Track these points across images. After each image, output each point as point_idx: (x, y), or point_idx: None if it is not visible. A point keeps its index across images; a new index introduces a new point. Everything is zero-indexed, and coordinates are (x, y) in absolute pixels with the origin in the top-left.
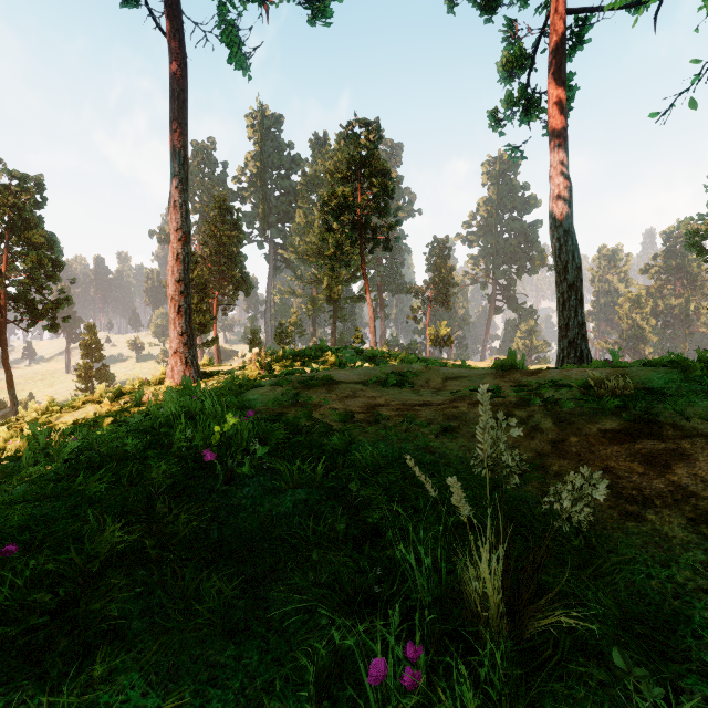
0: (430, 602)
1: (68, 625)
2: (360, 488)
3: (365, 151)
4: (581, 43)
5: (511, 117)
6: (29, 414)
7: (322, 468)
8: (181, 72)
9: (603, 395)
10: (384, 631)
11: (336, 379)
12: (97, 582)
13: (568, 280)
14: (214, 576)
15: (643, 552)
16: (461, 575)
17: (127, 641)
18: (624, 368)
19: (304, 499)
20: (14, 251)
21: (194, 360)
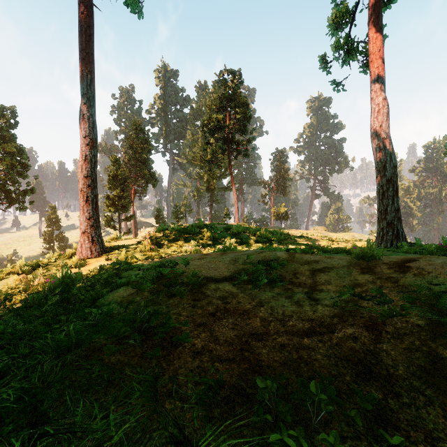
0: None
1: None
2: None
3: (231, 90)
4: (390, 2)
5: (338, 58)
6: None
7: None
8: (88, 12)
9: None
10: None
11: (205, 275)
12: None
13: (386, 176)
14: None
15: None
16: None
17: None
18: None
19: None
20: None
21: (99, 238)
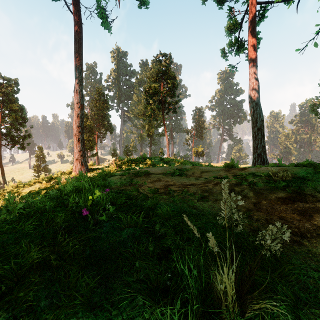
0: (196, 295)
1: (7, 304)
2: (160, 228)
3: (164, 67)
4: (263, 18)
5: (231, 52)
6: (9, 188)
7: (142, 217)
8: (79, 30)
9: (276, 180)
10: (171, 313)
11: (150, 172)
12: (24, 279)
13: (257, 126)
14: (85, 276)
15: (304, 263)
16: (212, 279)
17: (37, 313)
18: (285, 167)
19: (133, 233)
20: (5, 113)
21: (85, 163)
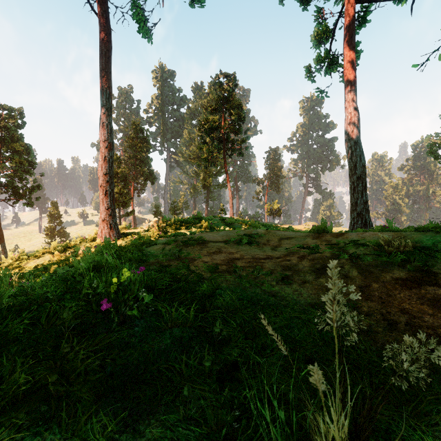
0: None
1: None
2: (222, 328)
3: (227, 92)
4: (364, 23)
5: (320, 70)
6: (7, 261)
7: (194, 311)
8: (107, 38)
9: (391, 252)
10: None
11: (207, 240)
12: (2, 420)
13: (357, 174)
14: (101, 411)
15: None
16: (310, 425)
17: None
18: (401, 232)
19: (180, 336)
20: (5, 156)
21: (115, 225)
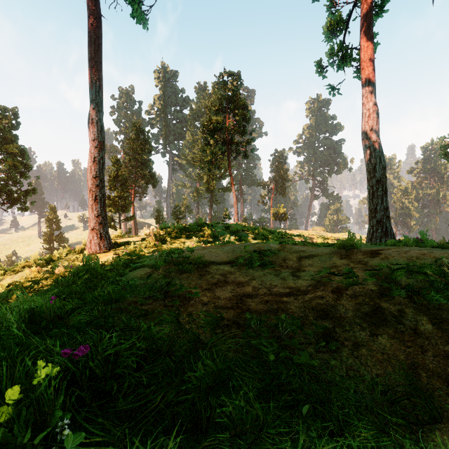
0: None
1: None
2: None
3: (231, 92)
4: (382, 12)
5: (332, 64)
6: None
7: None
8: (97, 23)
9: None
10: None
11: (208, 260)
12: None
13: (376, 177)
14: None
15: None
16: None
17: None
18: None
19: None
20: None
21: (107, 234)
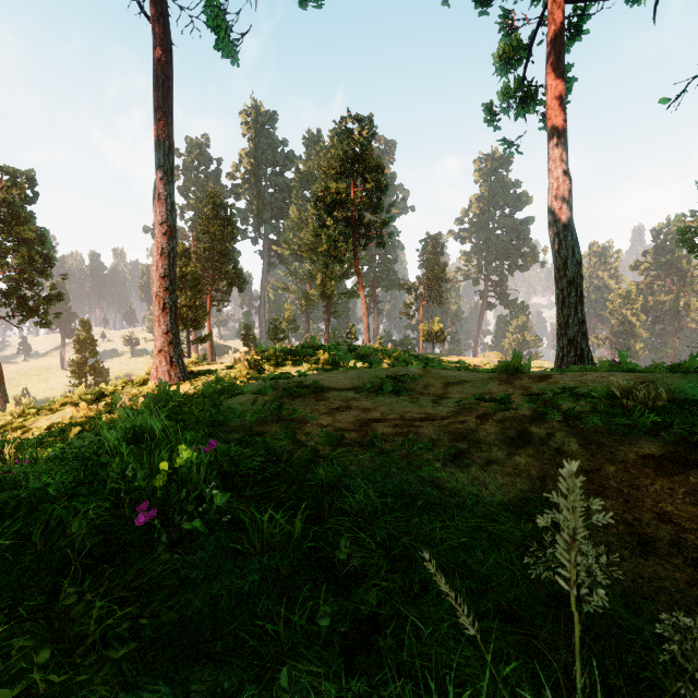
0: None
1: None
2: (350, 554)
3: (358, 146)
4: (579, 34)
5: (507, 110)
6: (4, 417)
7: (301, 521)
8: (166, 58)
9: (632, 408)
10: None
11: (326, 386)
12: None
13: (567, 276)
14: None
15: None
16: None
17: None
18: (646, 375)
19: (276, 567)
20: (5, 247)
21: (179, 359)
